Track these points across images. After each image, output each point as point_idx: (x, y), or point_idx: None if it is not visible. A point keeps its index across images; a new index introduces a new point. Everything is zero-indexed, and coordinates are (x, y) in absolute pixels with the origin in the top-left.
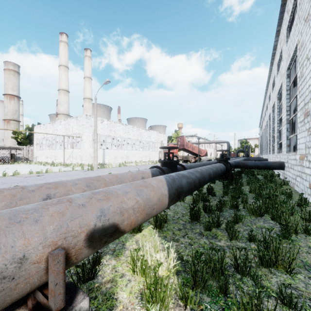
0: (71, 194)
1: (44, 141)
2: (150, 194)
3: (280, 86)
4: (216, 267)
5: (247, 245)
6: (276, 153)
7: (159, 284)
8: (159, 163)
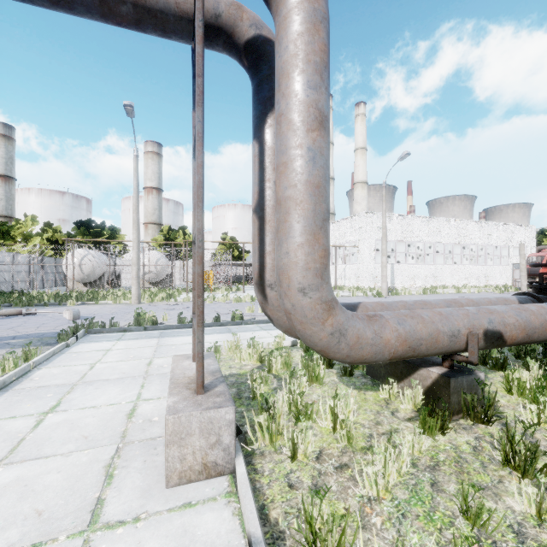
0: None
1: None
2: (530, 317)
3: None
4: None
5: None
6: None
7: (544, 395)
8: (513, 291)
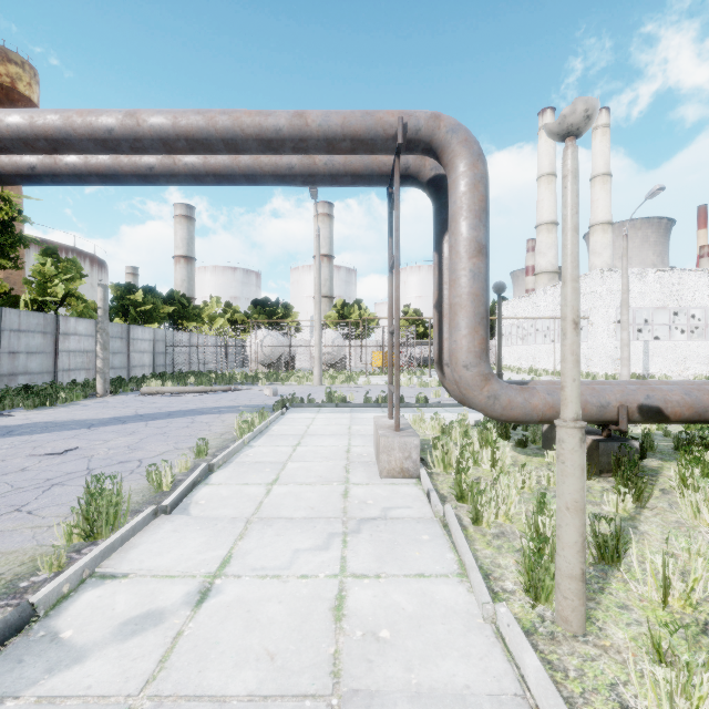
0: None
1: (512, 330)
2: (703, 397)
3: None
4: None
5: None
6: None
7: (705, 467)
8: None
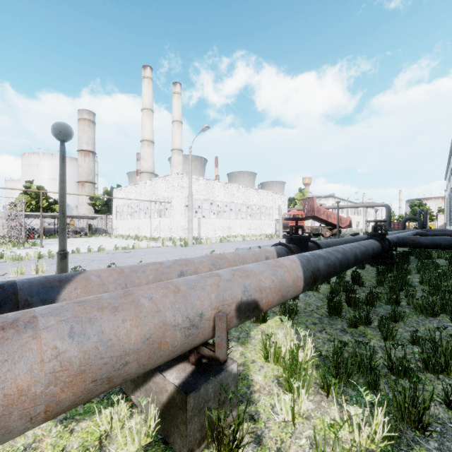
0: (200, 272)
1: (125, 208)
2: (285, 275)
3: None
4: (364, 363)
5: (408, 348)
6: None
7: (297, 368)
8: (275, 238)
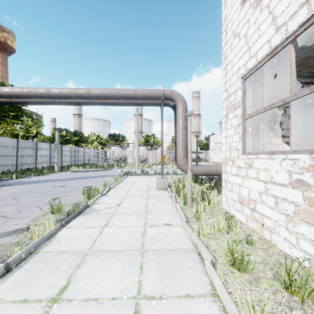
0: None
1: (216, 147)
2: None
3: None
4: None
5: None
6: None
7: None
8: None
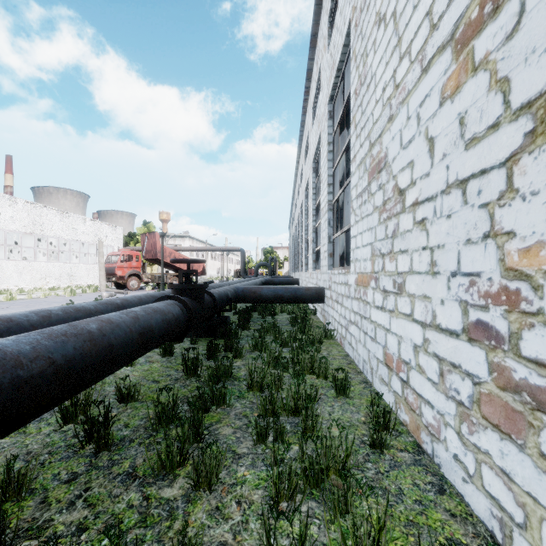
0: None
1: None
2: None
3: (318, 142)
4: None
5: None
6: (311, 269)
7: None
8: (92, 292)
